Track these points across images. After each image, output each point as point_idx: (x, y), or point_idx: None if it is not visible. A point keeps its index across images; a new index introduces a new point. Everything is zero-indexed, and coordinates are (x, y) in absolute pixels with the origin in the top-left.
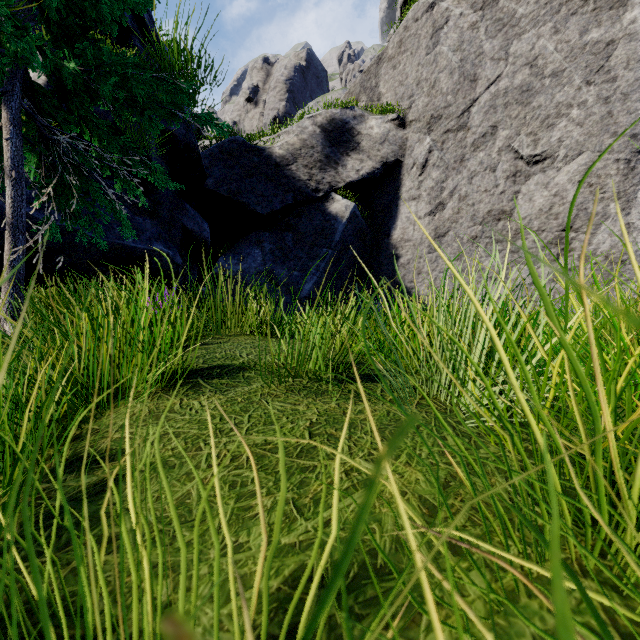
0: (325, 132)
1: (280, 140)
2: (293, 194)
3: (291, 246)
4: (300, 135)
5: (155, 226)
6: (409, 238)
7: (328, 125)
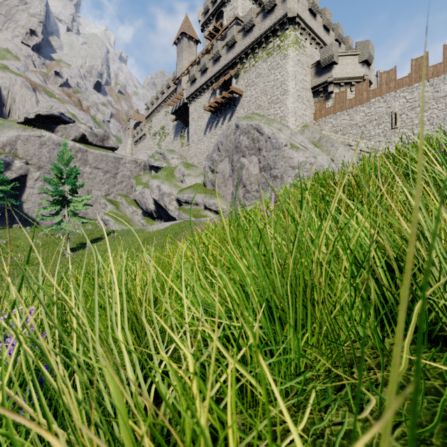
0: None
1: None
2: None
3: None
4: None
5: None
6: (30, 200)
7: None
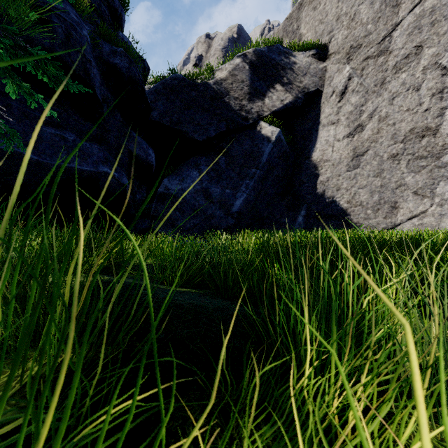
0: (253, 68)
1: (214, 77)
2: (226, 123)
3: (224, 168)
4: (232, 71)
5: (102, 151)
6: (328, 158)
7: (256, 61)
